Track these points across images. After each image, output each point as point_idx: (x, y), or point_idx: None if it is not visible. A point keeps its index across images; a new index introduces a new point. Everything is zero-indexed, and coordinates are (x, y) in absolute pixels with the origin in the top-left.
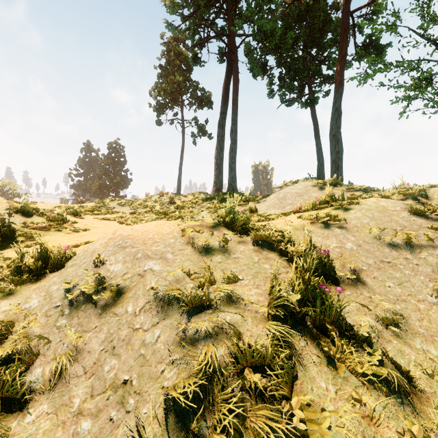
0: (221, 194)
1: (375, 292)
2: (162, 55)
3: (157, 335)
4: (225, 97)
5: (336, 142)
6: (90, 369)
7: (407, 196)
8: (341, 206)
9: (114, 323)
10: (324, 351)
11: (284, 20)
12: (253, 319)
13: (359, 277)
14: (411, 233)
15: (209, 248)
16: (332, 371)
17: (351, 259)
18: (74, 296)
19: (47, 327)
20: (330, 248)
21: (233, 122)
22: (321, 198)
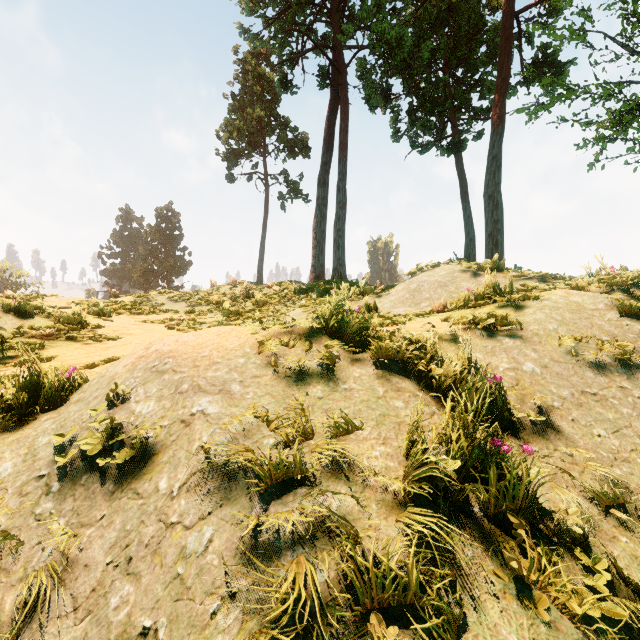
0: (322, 284)
1: (577, 446)
2: (235, 78)
3: (207, 538)
4: (328, 140)
5: (494, 205)
6: (85, 601)
7: (613, 287)
8: (510, 302)
9: (134, 511)
10: (508, 565)
11: (416, 26)
12: (379, 504)
13: (549, 420)
14: (626, 345)
15: (303, 373)
16: (527, 610)
17: (533, 389)
18: (72, 458)
19: (19, 516)
20: (499, 370)
21: (340, 177)
22: (477, 290)
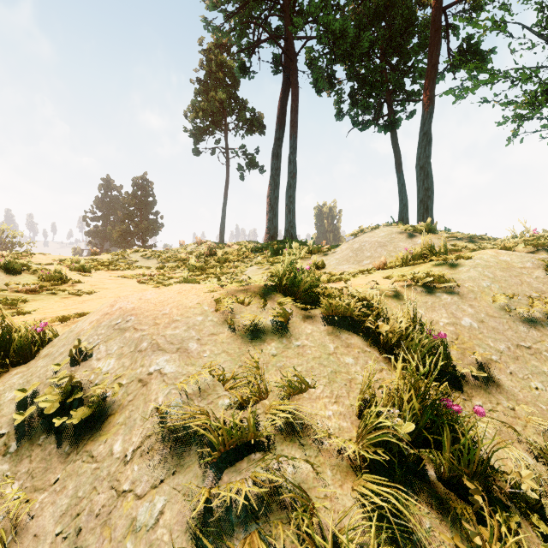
0: (276, 244)
1: (518, 399)
2: (201, 65)
3: (158, 509)
4: (281, 119)
5: (425, 175)
6: None
7: (538, 247)
8: (445, 261)
9: (87, 476)
10: (467, 536)
11: (357, 19)
12: (334, 470)
13: (489, 373)
14: None
15: (258, 330)
16: None
17: (472, 343)
18: (32, 417)
19: None
20: (440, 325)
21: (291, 151)
22: (415, 250)
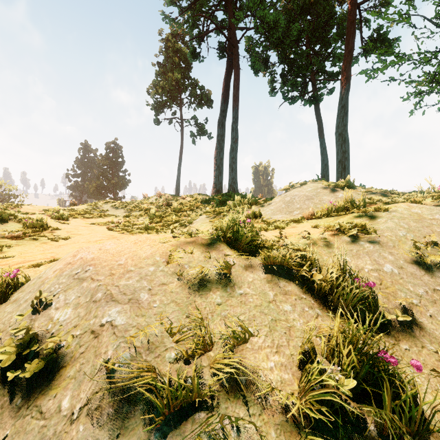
0: (221, 196)
1: (439, 342)
2: (160, 52)
3: None
4: (225, 94)
5: (342, 140)
6: None
7: None
8: (365, 213)
9: (34, 434)
10: None
11: (287, 14)
12: (278, 430)
13: (412, 317)
14: None
15: (204, 279)
16: None
17: (395, 288)
18: None
19: None
20: (365, 271)
21: (233, 120)
22: (338, 203)
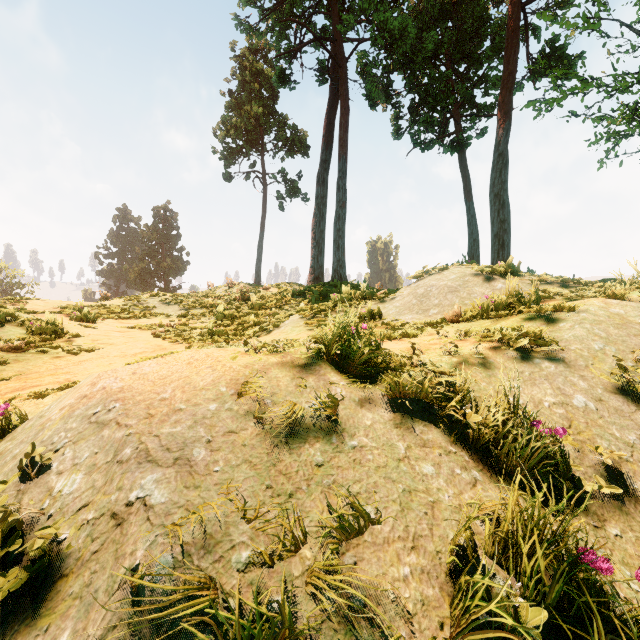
0: (321, 286)
1: None
2: (233, 75)
3: None
4: (328, 137)
5: (500, 205)
6: None
7: None
8: (539, 313)
9: None
10: None
11: (418, 18)
12: None
13: (621, 480)
14: None
15: (296, 423)
16: None
17: (591, 433)
18: None
19: None
20: (544, 406)
21: (339, 175)
22: (498, 299)
